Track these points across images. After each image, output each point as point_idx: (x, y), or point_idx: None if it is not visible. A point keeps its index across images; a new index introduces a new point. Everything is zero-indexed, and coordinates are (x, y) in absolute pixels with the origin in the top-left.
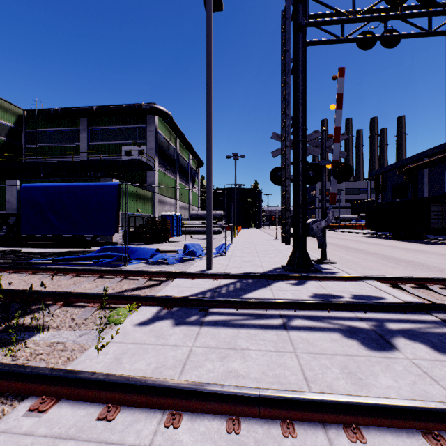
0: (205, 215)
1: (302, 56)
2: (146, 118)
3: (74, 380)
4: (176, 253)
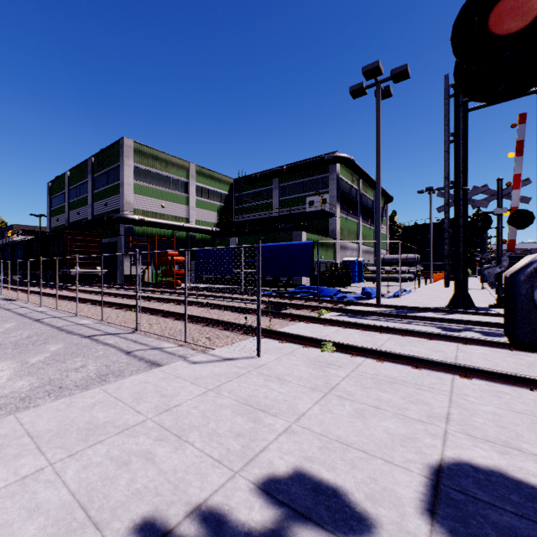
0: (394, 260)
1: (461, 127)
2: (328, 167)
3: (314, 319)
4: (355, 294)
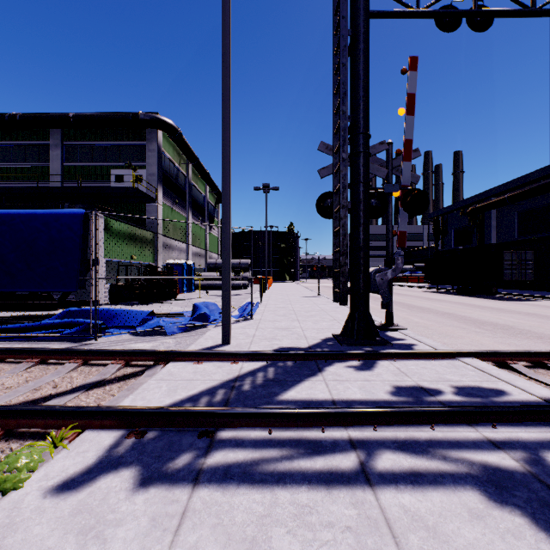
0: None
1: (363, 28)
2: (145, 132)
3: None
4: (181, 317)
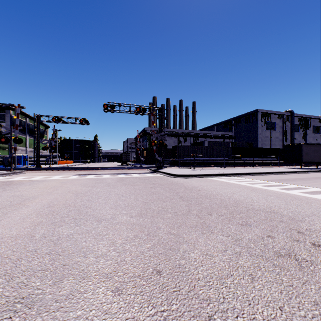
0: (47, 155)
1: (38, 126)
2: (5, 110)
3: None
4: None
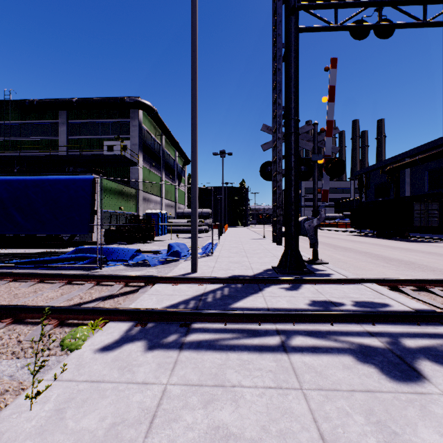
0: None
1: (294, 41)
2: (130, 112)
3: None
4: (159, 253)
